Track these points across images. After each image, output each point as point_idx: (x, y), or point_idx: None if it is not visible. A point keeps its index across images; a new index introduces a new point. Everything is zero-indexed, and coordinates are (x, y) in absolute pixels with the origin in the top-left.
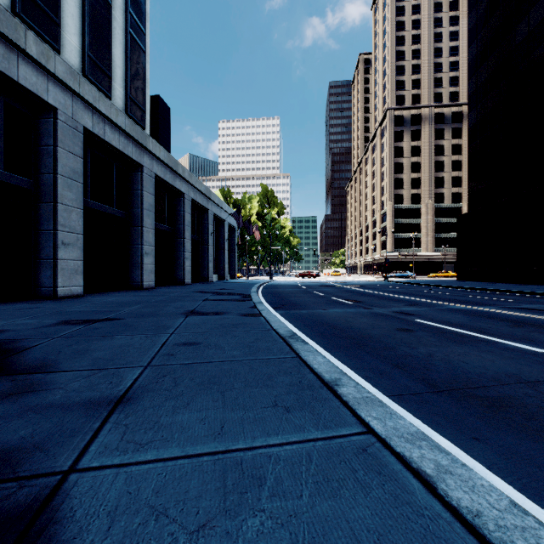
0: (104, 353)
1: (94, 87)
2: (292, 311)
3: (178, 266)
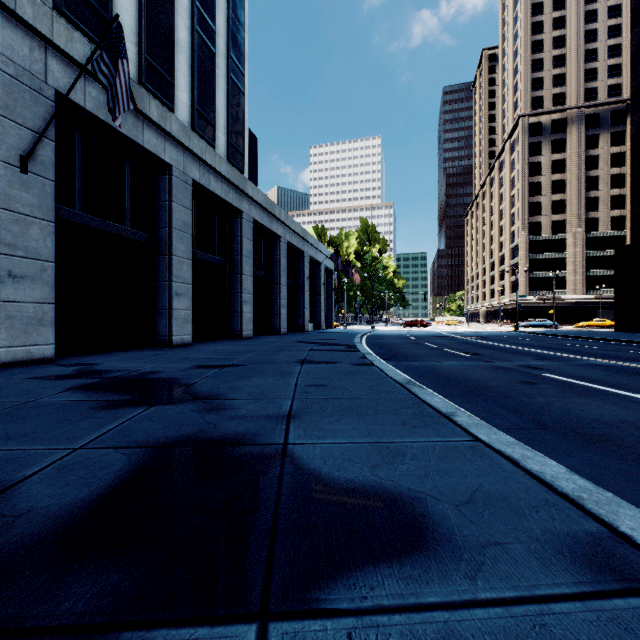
0: (252, 389)
1: (201, 139)
2: (404, 362)
3: (274, 314)
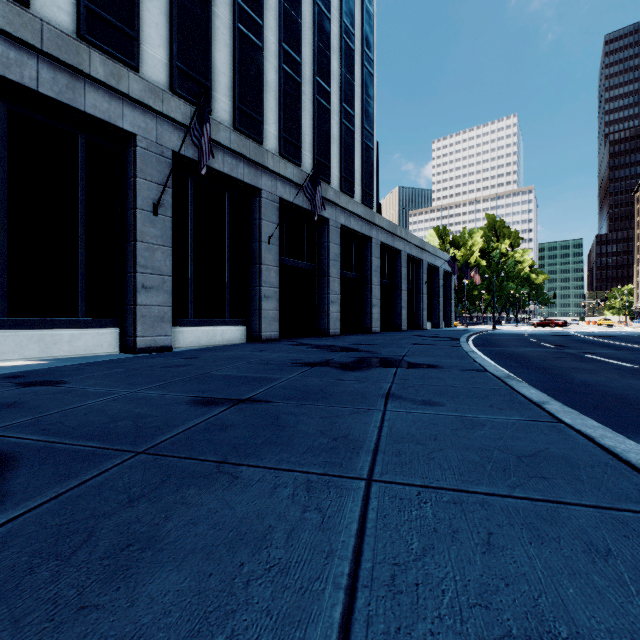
0: (387, 350)
1: (346, 195)
2: (488, 348)
3: (396, 315)
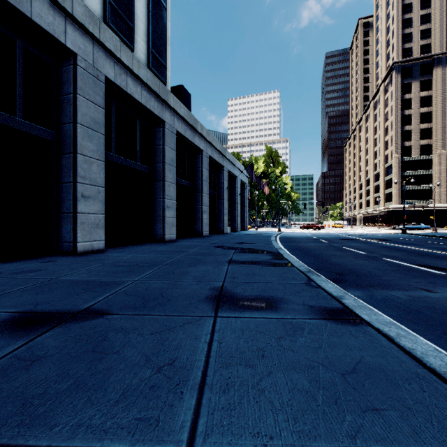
0: None
1: (116, 36)
2: (376, 292)
3: (197, 219)
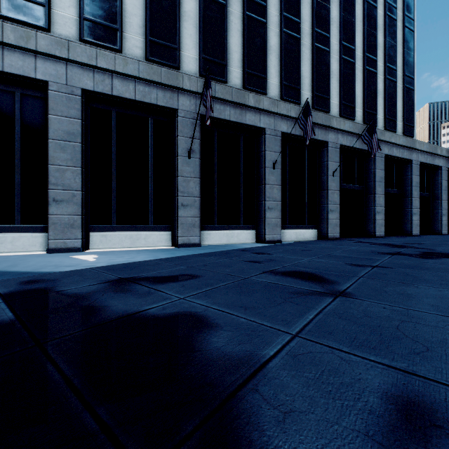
0: (442, 248)
1: (389, 132)
2: None
3: (435, 221)
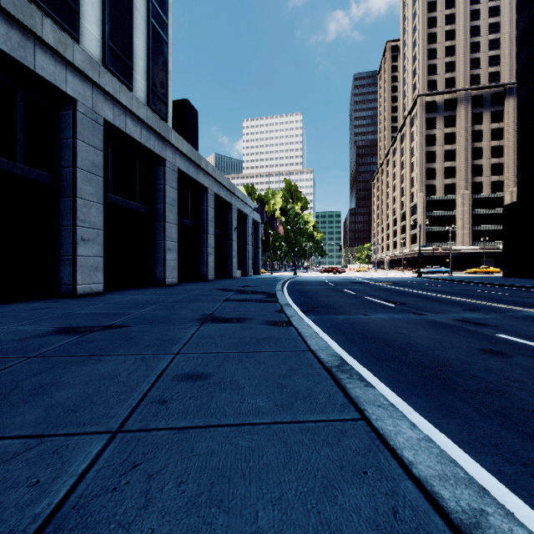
0: (71, 392)
1: (115, 77)
2: (326, 316)
3: (202, 262)
